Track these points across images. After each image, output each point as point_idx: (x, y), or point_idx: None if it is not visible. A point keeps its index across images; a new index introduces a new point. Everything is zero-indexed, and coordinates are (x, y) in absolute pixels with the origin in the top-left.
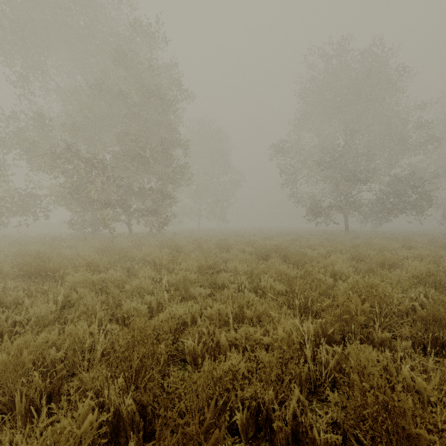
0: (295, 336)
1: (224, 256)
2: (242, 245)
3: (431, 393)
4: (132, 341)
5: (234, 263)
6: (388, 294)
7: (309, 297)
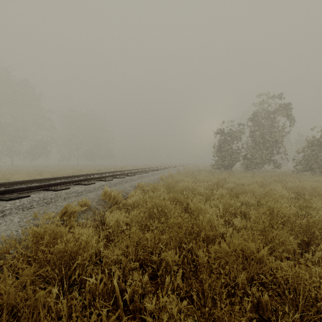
0: None
1: None
2: None
3: None
4: None
5: None
6: (3, 171)
7: None
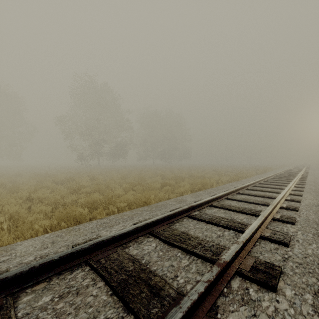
0: (33, 185)
1: (19, 178)
2: (29, 174)
3: (46, 184)
4: (0, 185)
5: (23, 179)
6: (58, 179)
7: (43, 182)
